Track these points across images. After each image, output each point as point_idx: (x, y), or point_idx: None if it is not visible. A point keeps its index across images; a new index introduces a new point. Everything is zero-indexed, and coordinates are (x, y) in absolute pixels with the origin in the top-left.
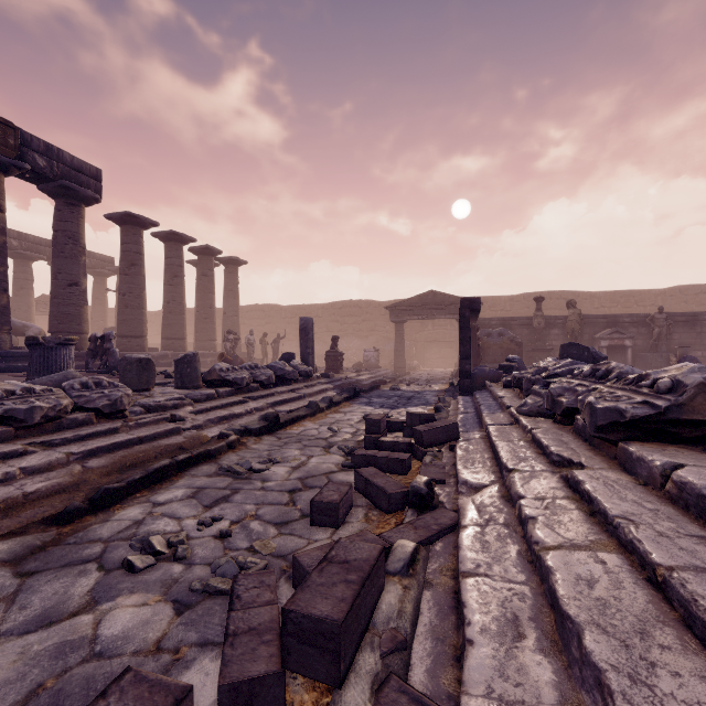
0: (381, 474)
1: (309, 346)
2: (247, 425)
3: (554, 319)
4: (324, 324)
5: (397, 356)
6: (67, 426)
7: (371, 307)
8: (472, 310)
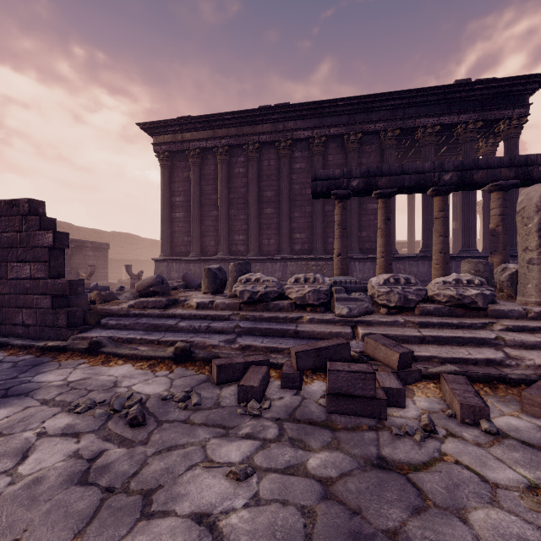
0: (538, 387)
1: None
2: None
3: None
4: None
5: None
6: None
7: None
8: None
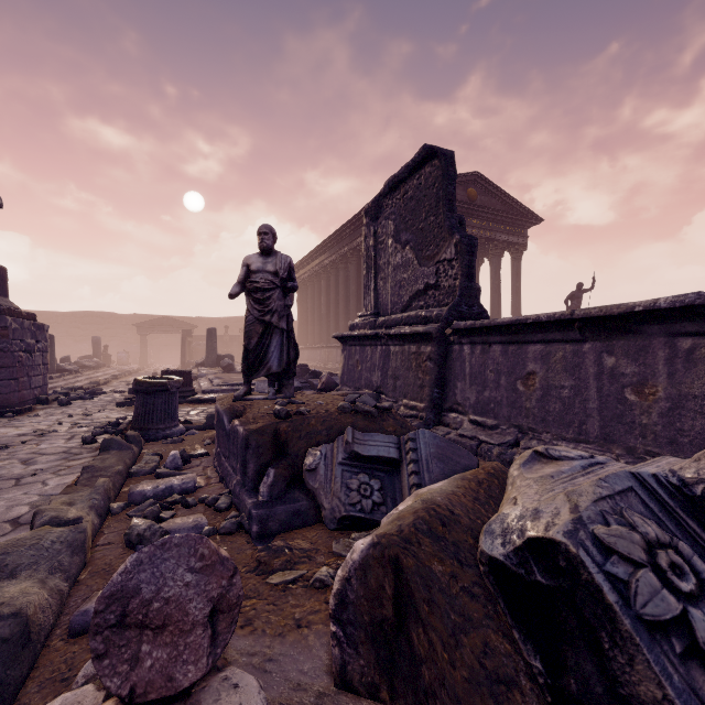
0: None
1: (100, 352)
2: (110, 377)
3: (235, 337)
4: (65, 330)
5: (142, 356)
6: (73, 374)
7: (113, 318)
8: (188, 335)
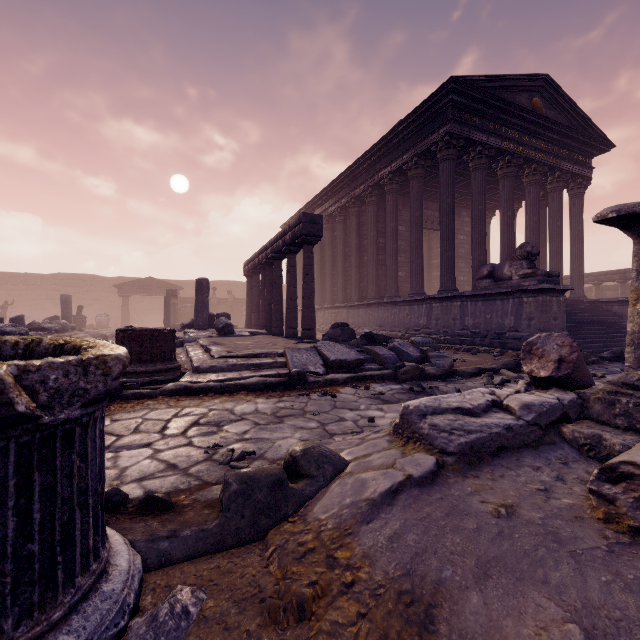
0: None
1: (69, 312)
2: None
3: (223, 299)
4: (44, 292)
5: (124, 320)
6: None
7: (95, 280)
8: (173, 295)
